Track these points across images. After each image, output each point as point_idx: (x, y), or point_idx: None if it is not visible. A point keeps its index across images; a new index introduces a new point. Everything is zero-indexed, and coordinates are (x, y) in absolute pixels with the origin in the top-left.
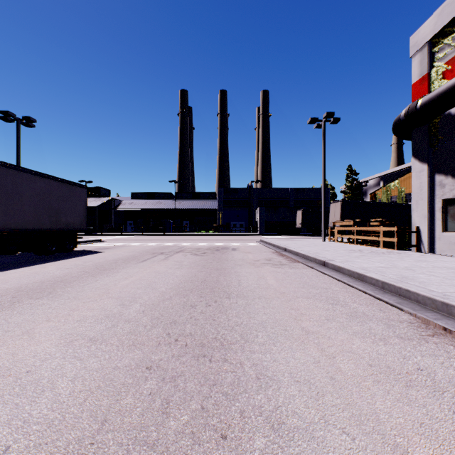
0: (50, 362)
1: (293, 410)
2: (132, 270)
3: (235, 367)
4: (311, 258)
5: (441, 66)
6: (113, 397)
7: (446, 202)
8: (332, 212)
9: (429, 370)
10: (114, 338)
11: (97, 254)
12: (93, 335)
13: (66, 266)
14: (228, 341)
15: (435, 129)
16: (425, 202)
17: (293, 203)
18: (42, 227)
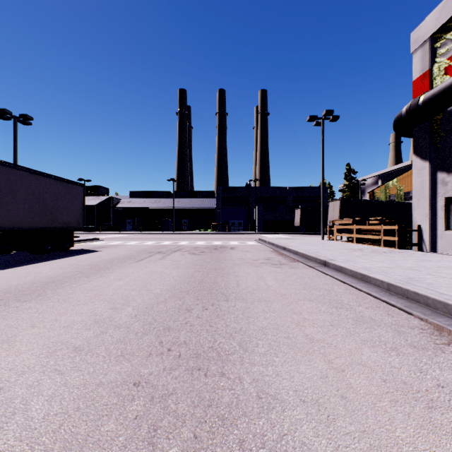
0: (27, 376)
1: (301, 440)
2: (127, 270)
3: (233, 383)
4: (311, 257)
5: (444, 62)
6: (93, 422)
7: (448, 201)
8: (331, 210)
9: (451, 387)
10: (101, 347)
11: (94, 253)
12: (79, 343)
13: (60, 265)
14: (226, 351)
15: (437, 126)
16: (427, 201)
17: (292, 202)
18: (37, 225)
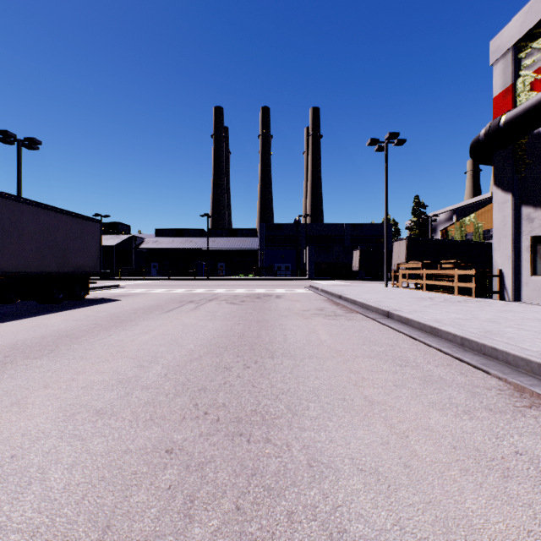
0: (43, 443)
1: (358, 512)
2: (154, 322)
3: (281, 450)
4: (372, 307)
5: (529, 75)
6: (120, 493)
7: (534, 240)
8: (396, 252)
9: (531, 455)
10: (126, 410)
11: (113, 302)
12: (101, 406)
13: (74, 317)
14: (271, 414)
15: (522, 152)
16: (509, 240)
17: (349, 242)
18: (46, 270)
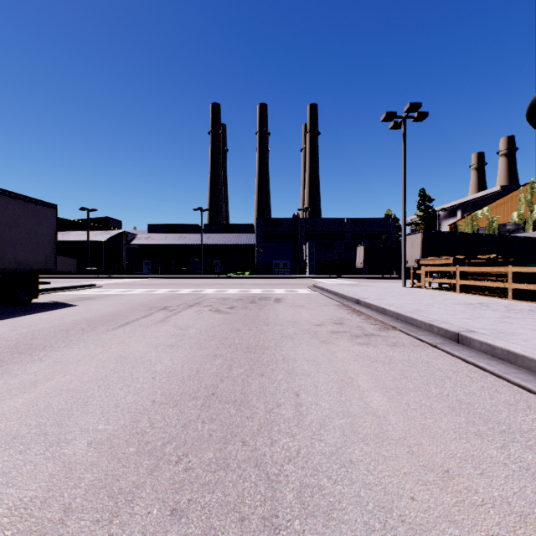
0: None
1: None
2: (76, 353)
3: None
4: (419, 322)
5: None
6: None
7: None
8: (408, 247)
9: None
10: None
11: (62, 309)
12: None
13: None
14: None
15: None
16: None
17: (351, 238)
18: None
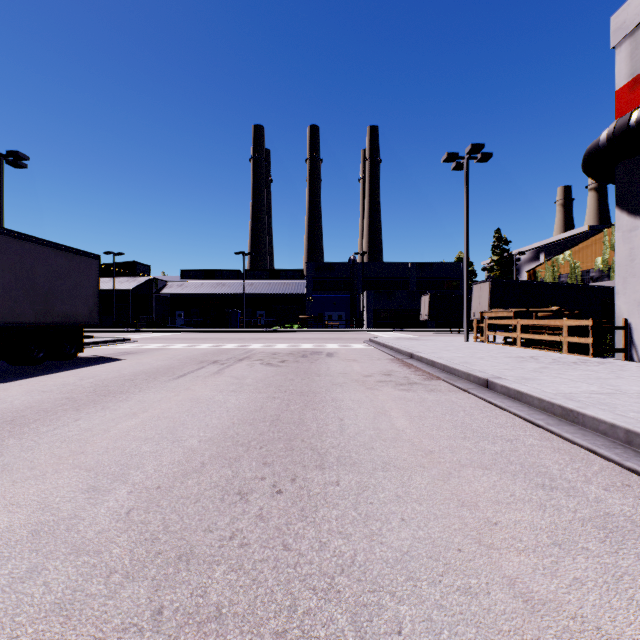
0: None
1: None
2: (153, 396)
3: None
4: (460, 372)
5: None
6: None
7: None
8: (476, 297)
9: None
10: None
11: (112, 363)
12: None
13: (45, 386)
14: None
15: None
16: (639, 280)
17: (416, 285)
18: (19, 320)
